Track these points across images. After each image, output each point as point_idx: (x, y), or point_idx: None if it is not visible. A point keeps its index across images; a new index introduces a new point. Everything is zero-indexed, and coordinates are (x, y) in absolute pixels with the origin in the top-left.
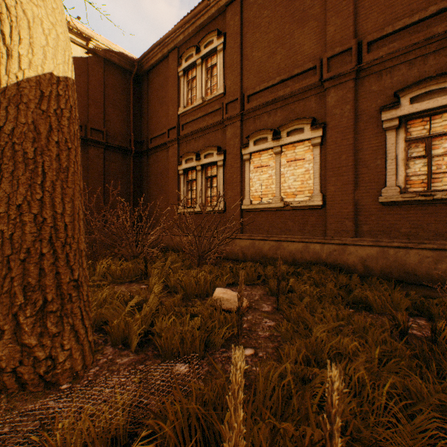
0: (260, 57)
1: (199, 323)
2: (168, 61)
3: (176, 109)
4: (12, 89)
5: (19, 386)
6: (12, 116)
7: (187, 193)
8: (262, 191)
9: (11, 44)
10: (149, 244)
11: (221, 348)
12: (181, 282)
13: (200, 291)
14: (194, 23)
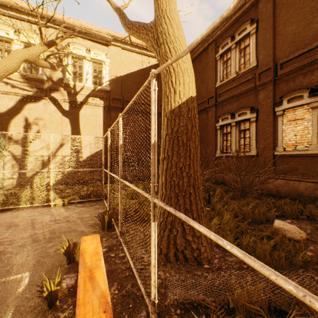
0: (294, 30)
1: (271, 244)
2: (207, 51)
3: (214, 83)
4: (176, 109)
5: (184, 260)
6: (177, 123)
7: (222, 142)
8: (296, 140)
9: (175, 86)
10: (205, 179)
11: (299, 268)
12: (241, 211)
13: (256, 219)
14: (229, 20)
